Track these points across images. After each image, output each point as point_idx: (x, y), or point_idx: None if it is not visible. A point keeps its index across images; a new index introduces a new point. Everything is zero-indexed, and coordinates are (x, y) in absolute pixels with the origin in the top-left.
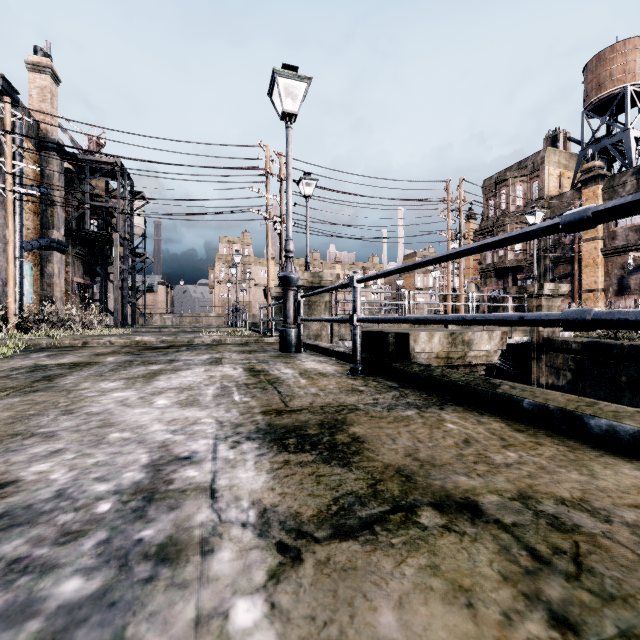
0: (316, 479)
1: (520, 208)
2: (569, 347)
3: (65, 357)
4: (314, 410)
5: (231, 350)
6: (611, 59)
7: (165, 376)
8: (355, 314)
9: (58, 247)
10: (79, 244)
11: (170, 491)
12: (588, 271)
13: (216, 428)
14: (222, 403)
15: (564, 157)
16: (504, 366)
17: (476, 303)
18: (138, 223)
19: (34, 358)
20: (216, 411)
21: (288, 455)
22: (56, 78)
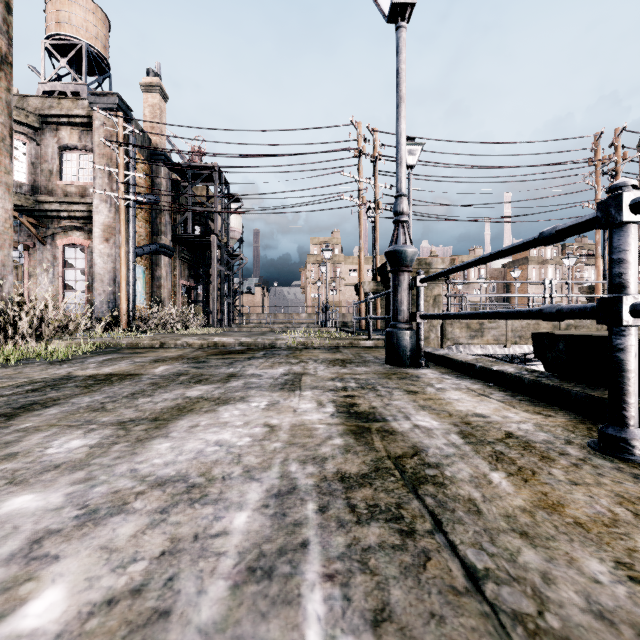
0: None
1: None
2: None
3: (117, 363)
4: None
5: (317, 358)
6: None
7: (190, 420)
8: (626, 295)
9: (165, 251)
10: (185, 249)
11: None
12: None
13: None
14: None
15: None
16: None
17: None
18: (236, 228)
19: (85, 364)
20: None
21: None
22: (164, 95)
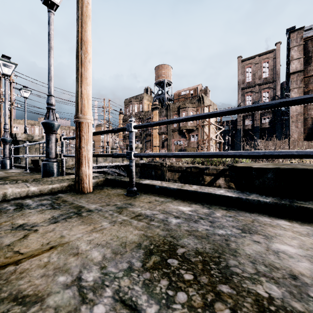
0: None
1: (136, 113)
2: (139, 165)
3: None
4: (1, 176)
5: None
6: (161, 69)
7: None
8: (26, 154)
9: None
10: None
11: None
12: (154, 139)
13: None
14: None
15: (150, 98)
16: (123, 173)
17: (110, 150)
18: None
19: None
20: None
21: None
22: None
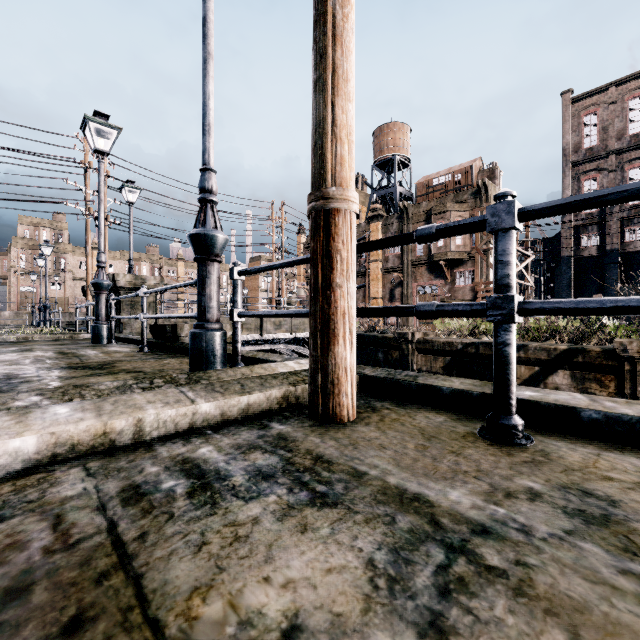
0: (86, 372)
1: None
2: None
3: None
4: (99, 362)
5: (41, 344)
6: (387, 133)
7: None
8: (142, 313)
9: None
10: None
11: (19, 377)
12: (374, 284)
13: (37, 368)
14: (38, 363)
15: (362, 196)
16: None
17: (287, 306)
18: None
19: None
20: (35, 365)
21: (76, 370)
22: None
